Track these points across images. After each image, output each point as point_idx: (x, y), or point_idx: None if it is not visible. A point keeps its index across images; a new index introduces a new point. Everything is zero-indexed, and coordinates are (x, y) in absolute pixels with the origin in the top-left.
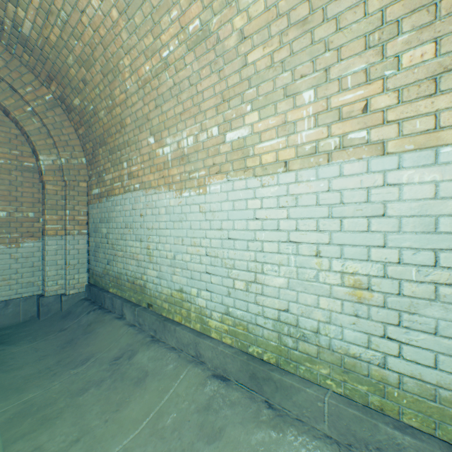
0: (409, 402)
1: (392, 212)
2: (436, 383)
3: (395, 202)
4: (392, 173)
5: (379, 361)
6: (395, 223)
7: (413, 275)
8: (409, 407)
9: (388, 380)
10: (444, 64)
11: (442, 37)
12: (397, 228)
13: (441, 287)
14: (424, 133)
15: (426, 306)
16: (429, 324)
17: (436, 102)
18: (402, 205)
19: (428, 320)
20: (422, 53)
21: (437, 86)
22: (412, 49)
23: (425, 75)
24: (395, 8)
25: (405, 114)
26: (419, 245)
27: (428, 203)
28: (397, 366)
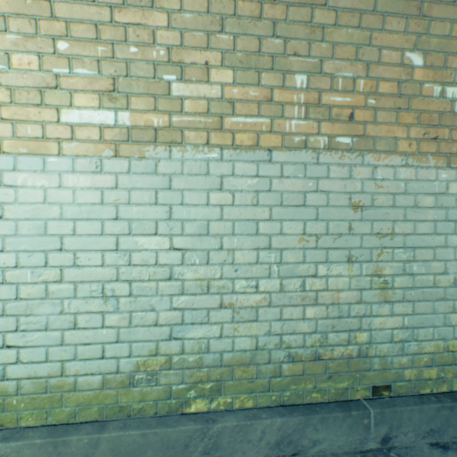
0: (28, 404)
1: (10, 215)
2: (48, 375)
3: (13, 204)
4: (9, 174)
5: (0, 374)
6: (13, 226)
7: (30, 277)
8: (27, 408)
9: (9, 390)
10: (48, 81)
11: (44, 54)
12: (15, 231)
13: (51, 285)
14: (36, 140)
15: (40, 305)
16: (43, 321)
17: (43, 113)
18: (19, 208)
19: (42, 318)
20: (30, 61)
21: (44, 99)
22: (21, 53)
23: (34, 84)
24: (1, 0)
25: (19, 116)
26: (34, 247)
27: (40, 207)
28: (17, 373)
